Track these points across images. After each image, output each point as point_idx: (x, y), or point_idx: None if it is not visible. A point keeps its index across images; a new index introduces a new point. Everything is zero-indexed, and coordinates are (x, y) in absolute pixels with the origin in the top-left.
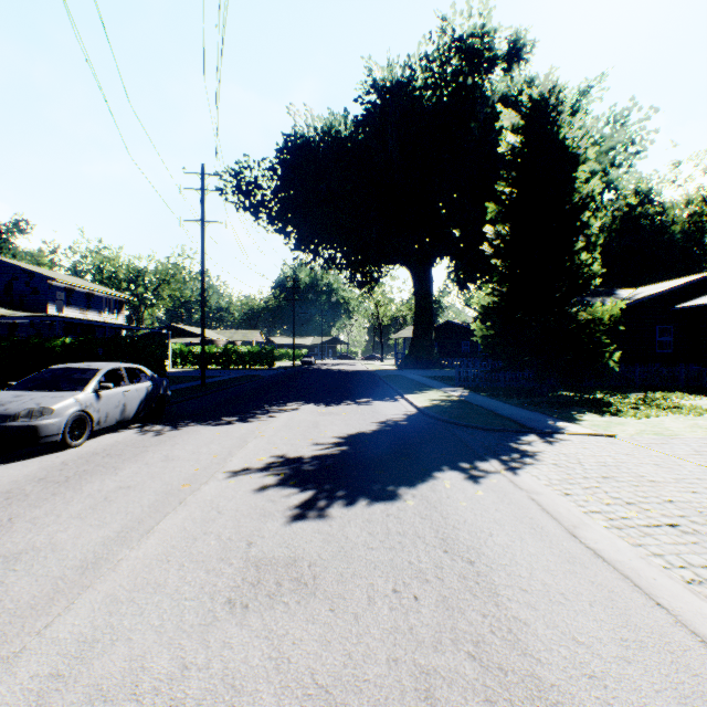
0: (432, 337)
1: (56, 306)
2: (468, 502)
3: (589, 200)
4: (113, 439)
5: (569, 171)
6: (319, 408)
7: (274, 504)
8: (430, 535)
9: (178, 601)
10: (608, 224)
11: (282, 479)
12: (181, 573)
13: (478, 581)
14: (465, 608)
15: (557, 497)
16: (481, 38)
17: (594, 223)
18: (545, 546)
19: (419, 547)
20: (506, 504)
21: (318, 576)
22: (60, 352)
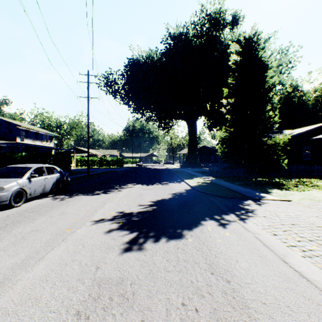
0: (196, 153)
1: (21, 138)
2: (222, 239)
3: (273, 86)
4: (37, 202)
5: (263, 73)
6: (143, 186)
7: (114, 241)
8: (202, 261)
9: (44, 313)
10: (277, 101)
11: (120, 226)
12: (52, 290)
13: (234, 296)
14: (229, 319)
15: (270, 236)
16: (219, 14)
17: (275, 97)
18: (270, 269)
19: (196, 270)
20: (243, 241)
21: (136, 292)
22: (20, 160)
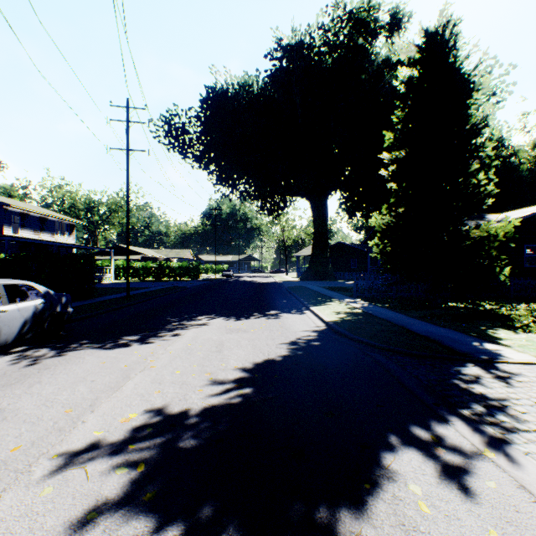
0: (327, 255)
1: (12, 228)
2: None
3: (482, 125)
4: None
5: (464, 98)
6: (228, 322)
7: None
8: None
9: None
10: None
11: (135, 483)
12: None
13: None
14: None
15: None
16: (367, 11)
17: (490, 145)
18: None
19: None
20: None
21: None
22: None
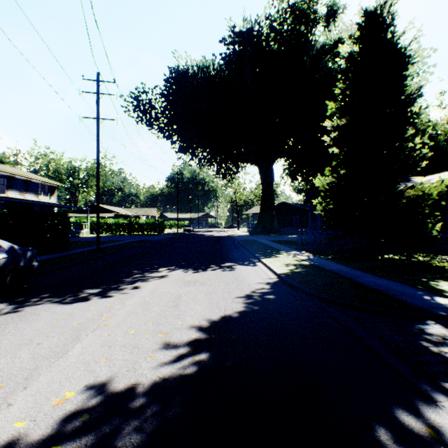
0: (273, 212)
1: None
2: None
3: (416, 95)
4: None
5: (400, 71)
6: (187, 274)
7: None
8: None
9: None
10: None
11: None
12: None
13: None
14: None
15: None
16: (308, 4)
17: (425, 113)
18: None
19: None
20: None
21: None
22: None
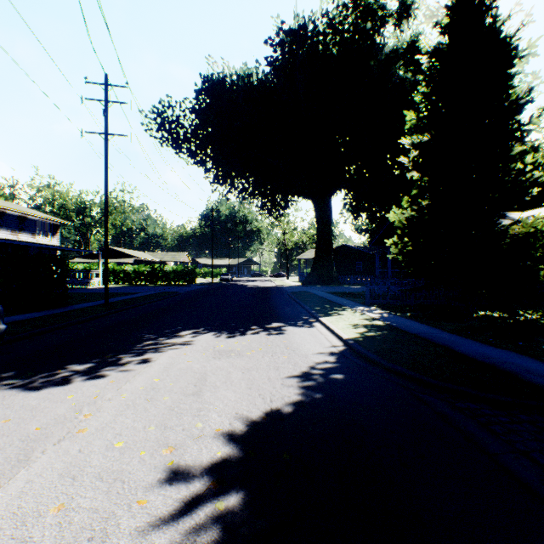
0: (331, 258)
1: None
2: None
3: (525, 100)
4: None
5: (503, 68)
6: (218, 340)
7: None
8: None
9: None
10: None
11: None
12: None
13: None
14: None
15: None
16: None
17: (538, 123)
18: None
19: None
20: None
21: None
22: None
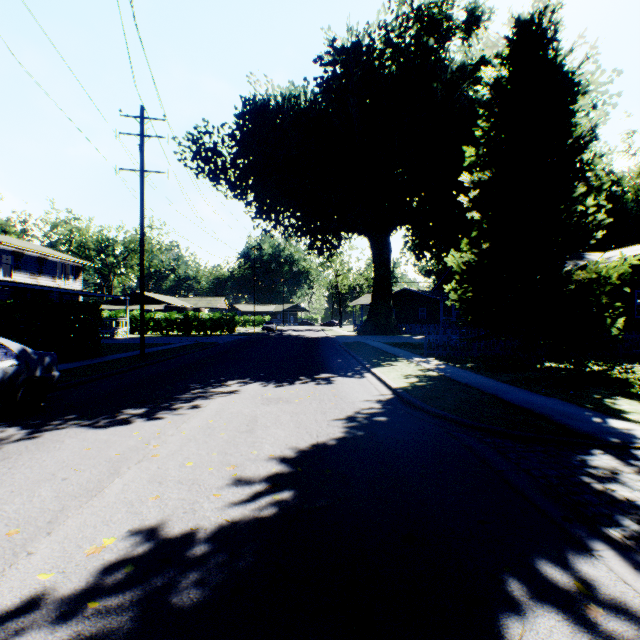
0: (390, 304)
1: (3, 270)
2: None
3: (589, 138)
4: None
5: (566, 104)
6: (266, 389)
7: None
8: None
9: None
10: None
11: None
12: None
13: None
14: None
15: None
16: (439, 7)
17: (600, 163)
18: None
19: None
20: None
21: None
22: None
